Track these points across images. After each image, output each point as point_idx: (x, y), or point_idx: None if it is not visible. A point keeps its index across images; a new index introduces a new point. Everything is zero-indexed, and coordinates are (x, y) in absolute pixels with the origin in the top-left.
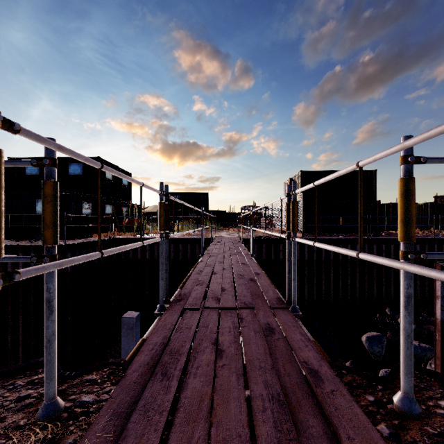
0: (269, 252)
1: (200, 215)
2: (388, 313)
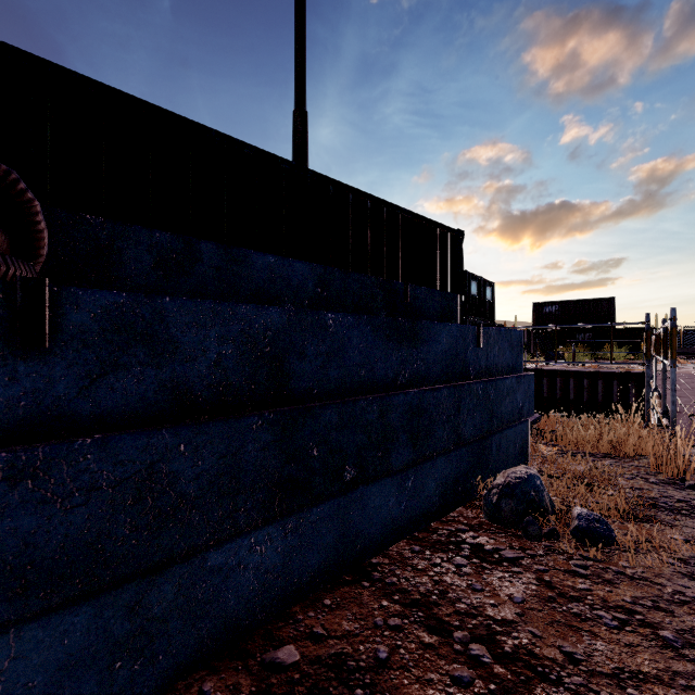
0: None
1: (656, 340)
2: None
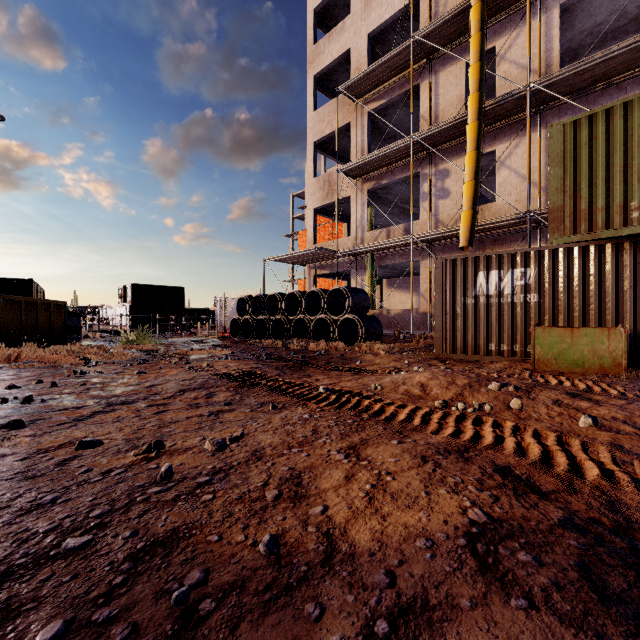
0: None
1: None
2: None
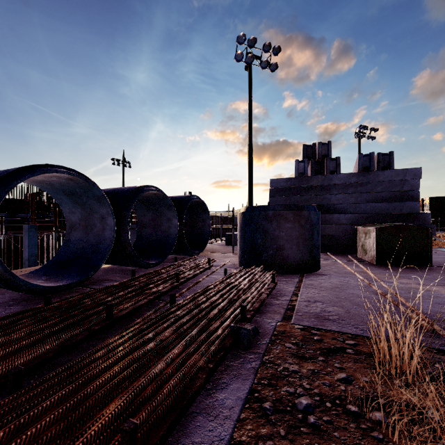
0: None
1: None
2: None
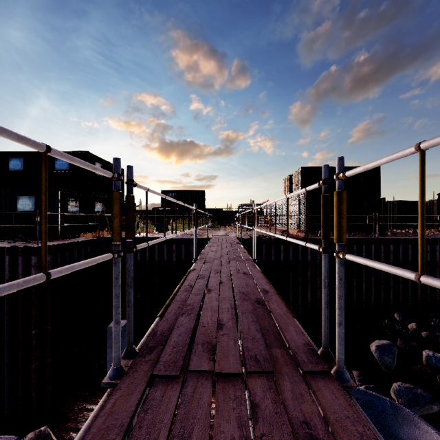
0: (269, 253)
1: (193, 213)
2: (396, 319)
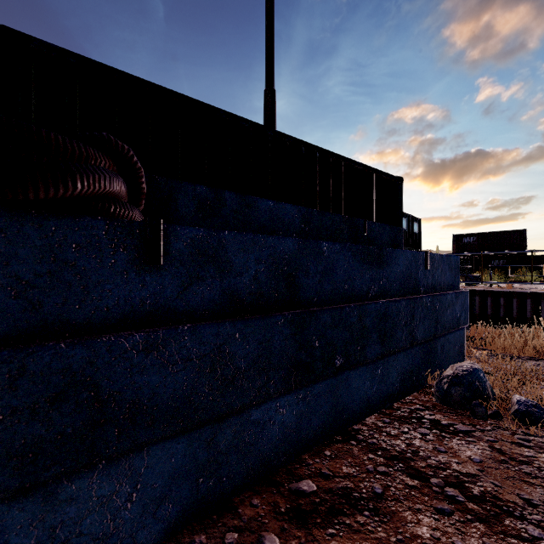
0: None
1: None
2: None
